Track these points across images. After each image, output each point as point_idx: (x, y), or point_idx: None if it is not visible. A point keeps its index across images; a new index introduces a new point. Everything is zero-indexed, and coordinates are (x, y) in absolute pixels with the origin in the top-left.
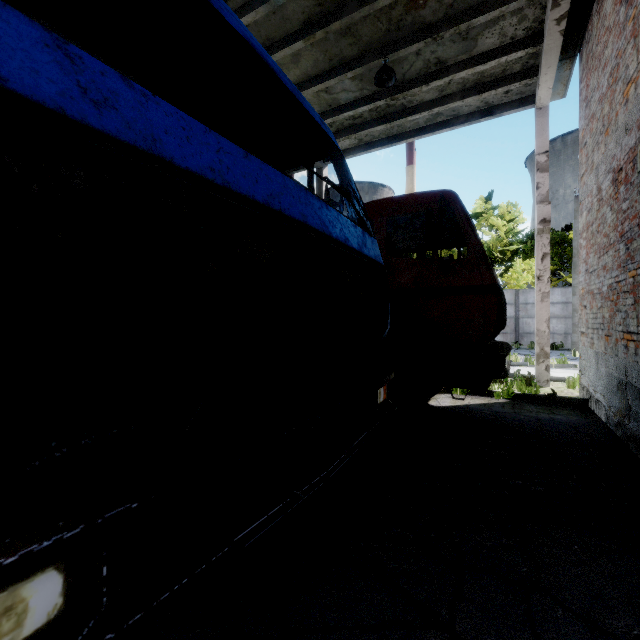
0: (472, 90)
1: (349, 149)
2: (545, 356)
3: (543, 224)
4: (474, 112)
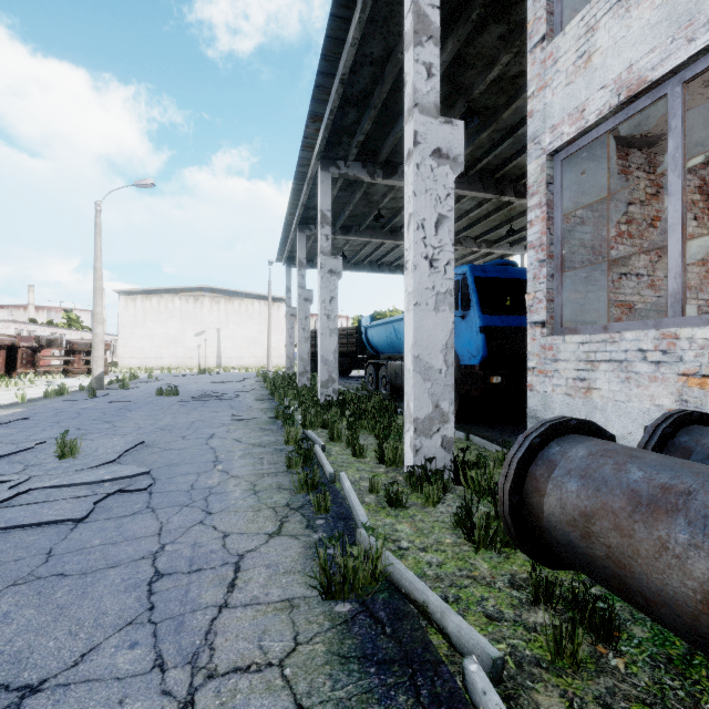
0: None
1: None
2: None
3: None
4: None
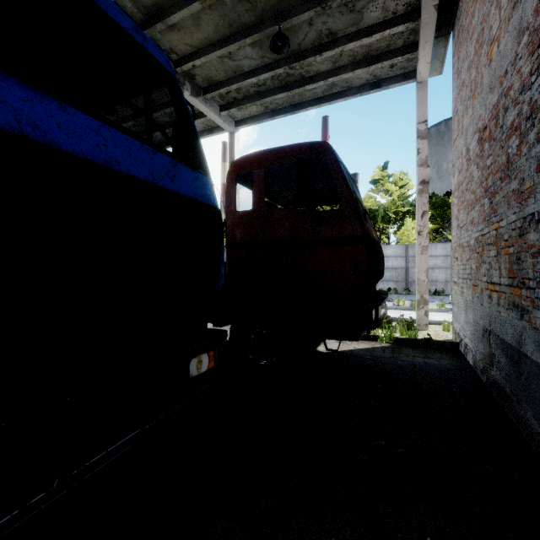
0: (361, 63)
1: (257, 115)
2: (424, 303)
3: (423, 185)
4: (365, 84)
